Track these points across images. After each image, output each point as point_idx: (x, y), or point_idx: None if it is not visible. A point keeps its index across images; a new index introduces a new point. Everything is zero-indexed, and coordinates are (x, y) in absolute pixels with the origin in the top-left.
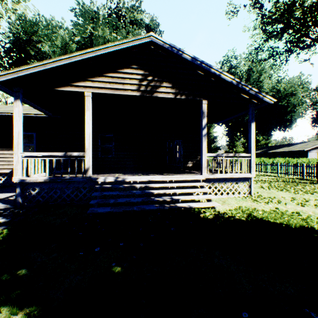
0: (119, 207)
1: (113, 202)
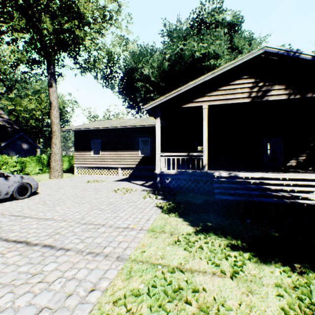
0: (238, 197)
1: (234, 193)
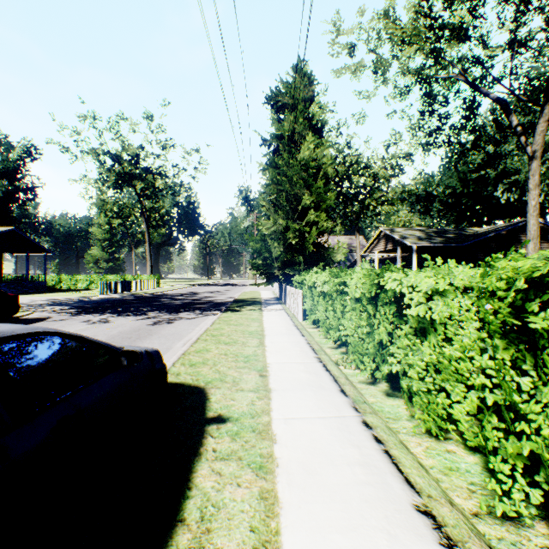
0: None
1: None
